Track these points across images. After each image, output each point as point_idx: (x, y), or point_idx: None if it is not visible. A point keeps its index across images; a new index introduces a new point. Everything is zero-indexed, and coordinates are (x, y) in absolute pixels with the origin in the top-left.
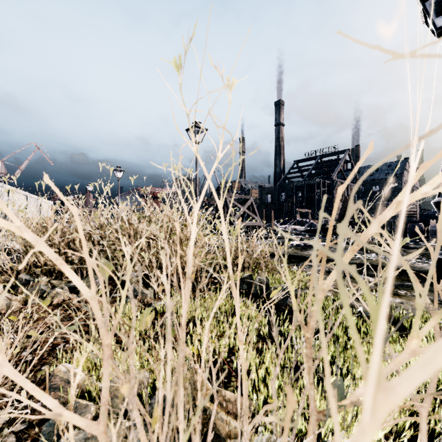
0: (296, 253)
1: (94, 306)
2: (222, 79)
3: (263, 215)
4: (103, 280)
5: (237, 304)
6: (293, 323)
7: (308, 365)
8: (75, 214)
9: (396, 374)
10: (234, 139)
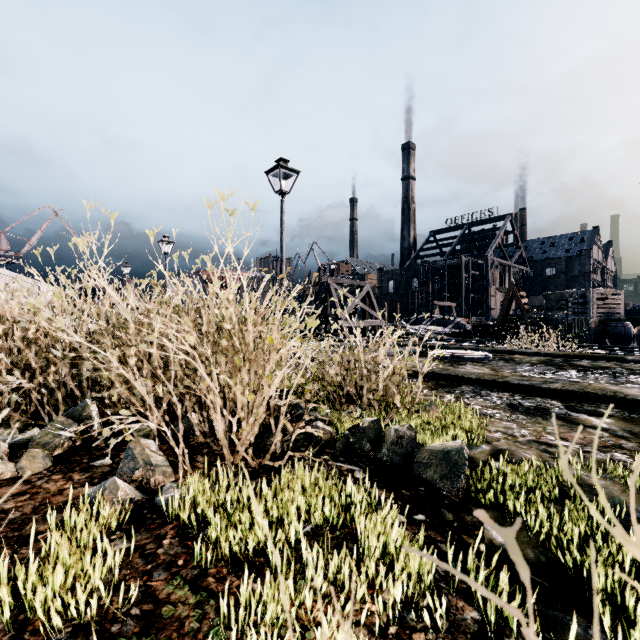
0: (446, 371)
1: None
2: None
3: (385, 310)
4: None
5: None
6: None
7: None
8: None
9: None
10: None
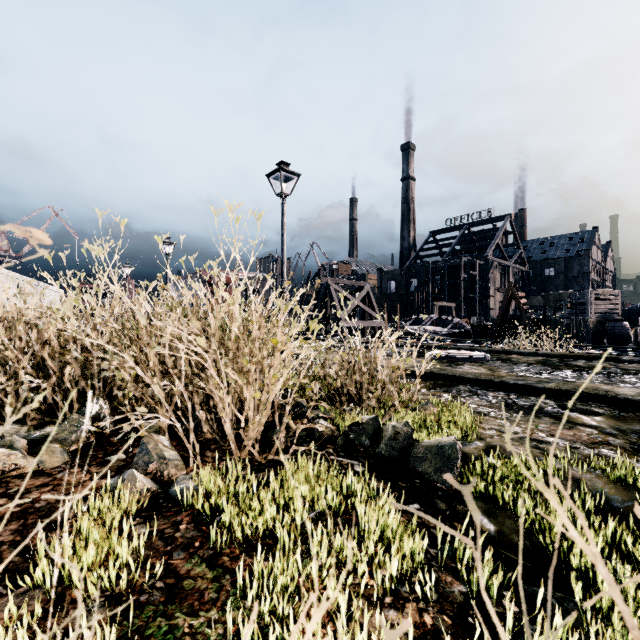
0: (444, 371)
1: None
2: None
3: (384, 311)
4: None
5: None
6: None
7: None
8: None
9: None
10: None
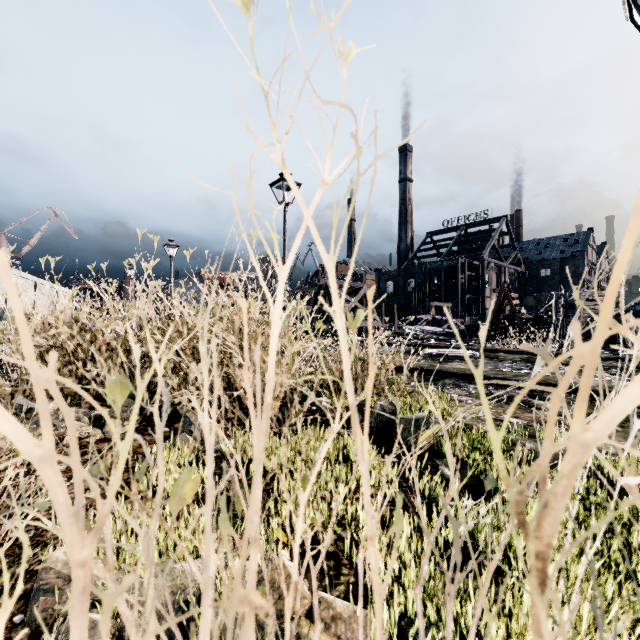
0: (433, 367)
1: (49, 478)
2: (331, 40)
3: (382, 311)
4: (73, 417)
5: (364, 464)
6: (451, 485)
7: (556, 634)
8: (2, 268)
9: (613, 564)
10: (352, 153)
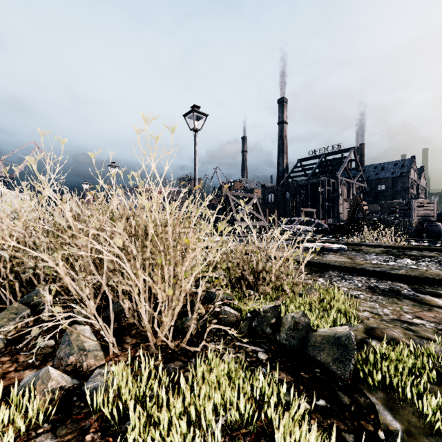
0: (316, 259)
1: None
2: None
3: (266, 214)
4: None
5: None
6: None
7: None
8: None
9: None
10: None
